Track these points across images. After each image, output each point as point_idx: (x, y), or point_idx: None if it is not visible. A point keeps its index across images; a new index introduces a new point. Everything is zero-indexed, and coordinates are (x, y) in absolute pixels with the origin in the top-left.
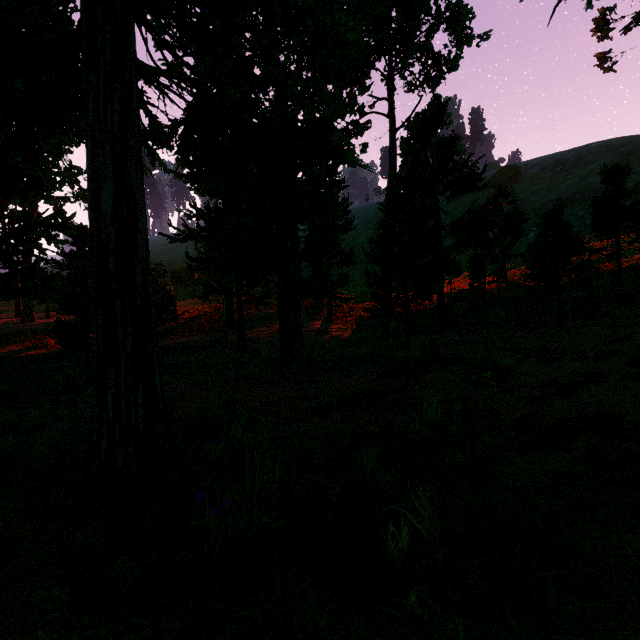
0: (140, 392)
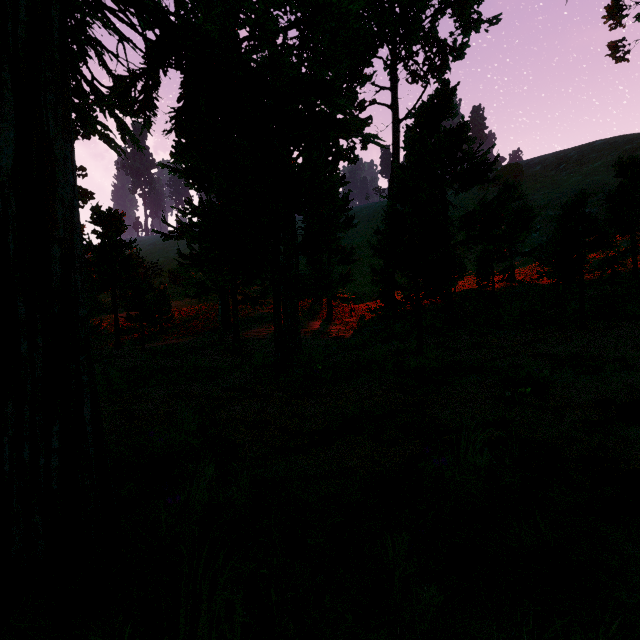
0: (55, 433)
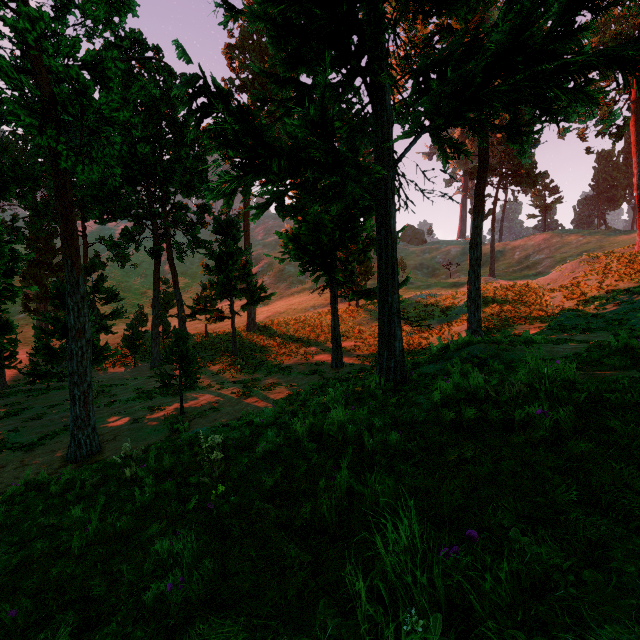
0: None
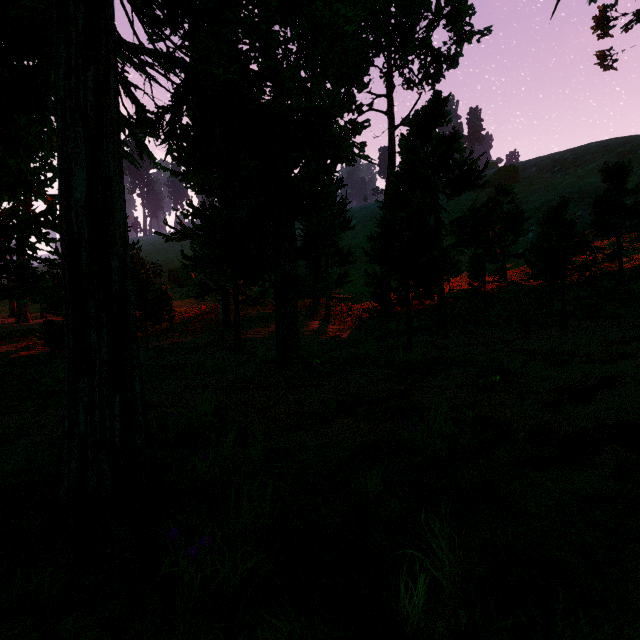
0: (116, 402)
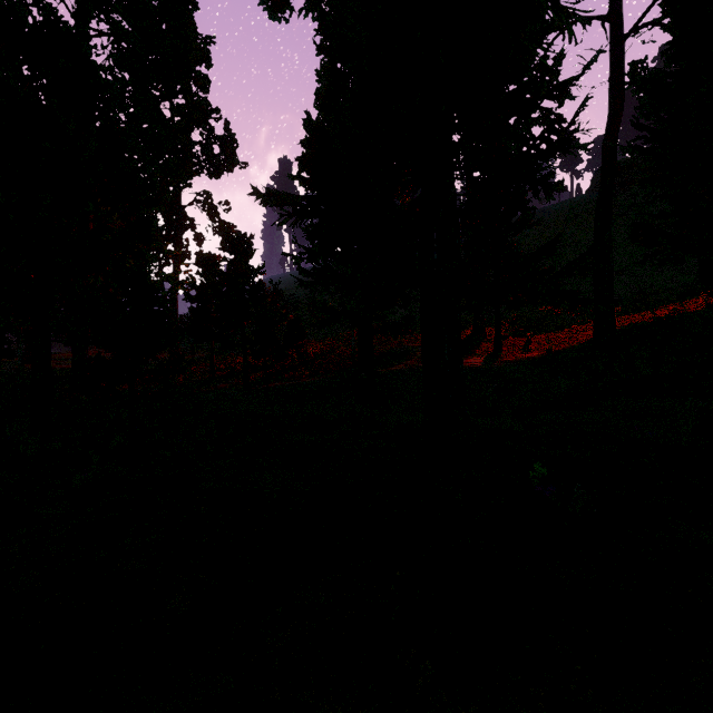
0: None
